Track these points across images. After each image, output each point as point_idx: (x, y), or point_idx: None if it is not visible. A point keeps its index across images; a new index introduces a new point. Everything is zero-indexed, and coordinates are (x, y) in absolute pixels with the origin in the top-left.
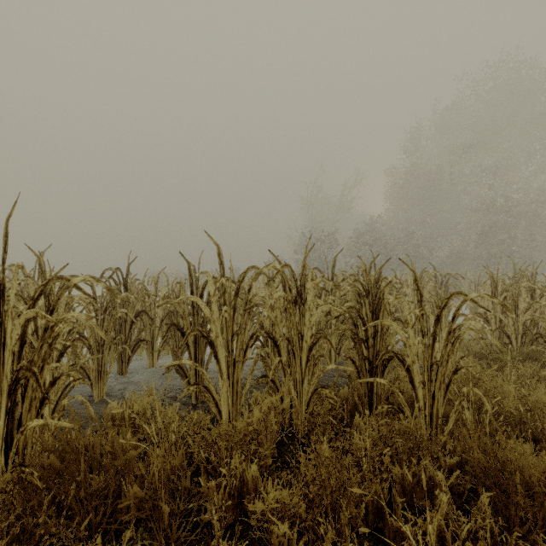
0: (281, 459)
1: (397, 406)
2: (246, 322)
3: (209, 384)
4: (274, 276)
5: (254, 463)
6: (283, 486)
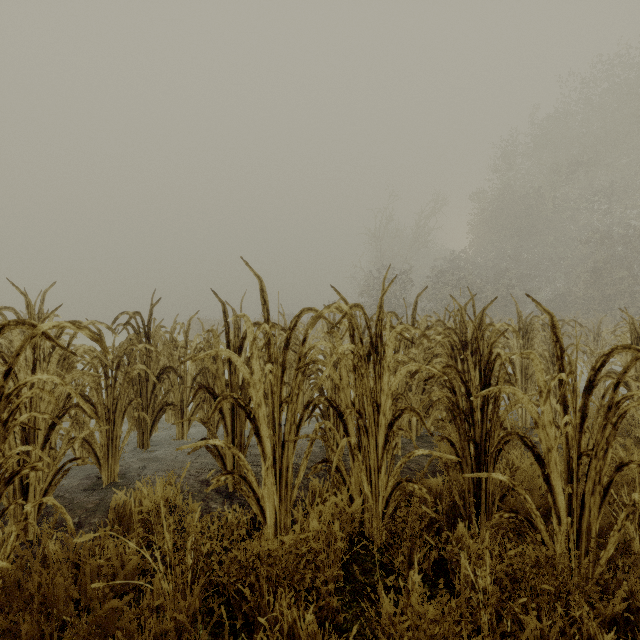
0: (350, 586)
1: (524, 515)
2: (300, 386)
3: (247, 472)
4: (339, 322)
5: (310, 611)
6: (354, 636)
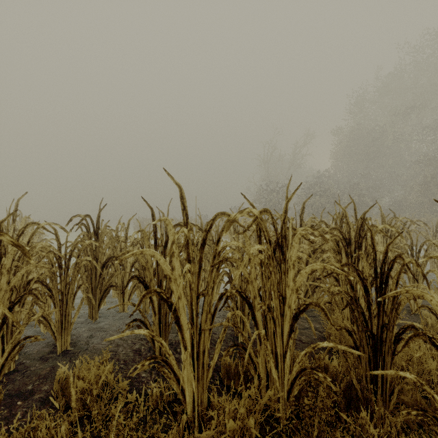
0: None
1: (433, 414)
2: (215, 280)
3: (169, 357)
4: (250, 225)
5: None
6: None
